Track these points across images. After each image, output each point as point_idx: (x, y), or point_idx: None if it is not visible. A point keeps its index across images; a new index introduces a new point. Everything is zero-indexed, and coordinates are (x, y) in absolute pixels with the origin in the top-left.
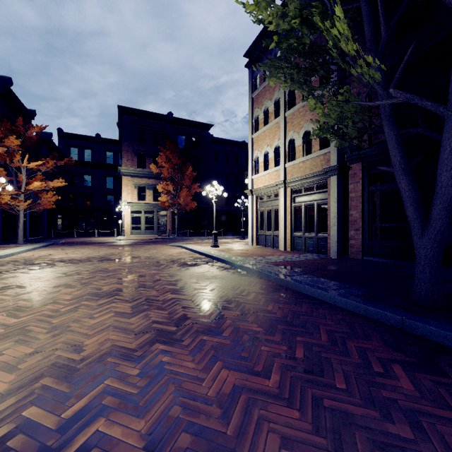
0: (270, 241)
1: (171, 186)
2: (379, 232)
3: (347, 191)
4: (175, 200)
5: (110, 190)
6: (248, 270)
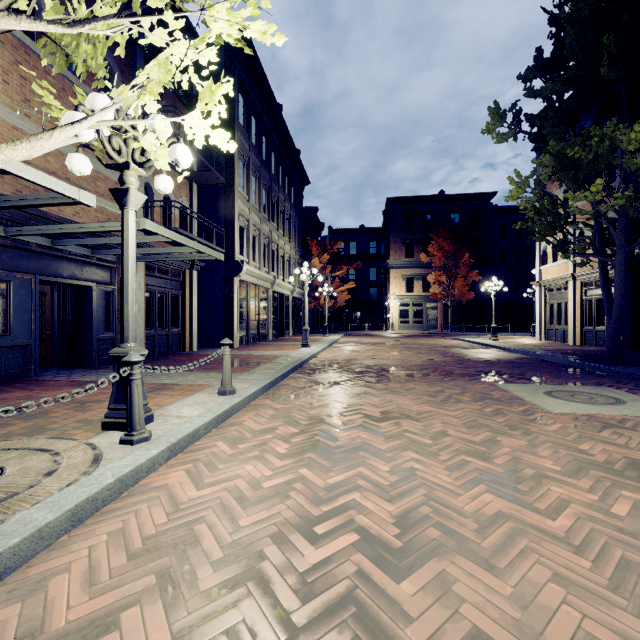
0: (559, 336)
1: (444, 275)
2: None
3: None
4: (448, 292)
5: (373, 282)
6: (515, 351)
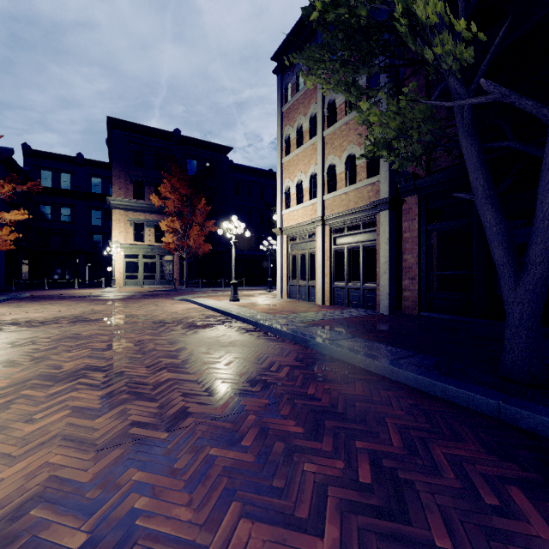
0: (304, 294)
1: (179, 223)
2: (436, 282)
3: (400, 231)
4: (183, 242)
5: (97, 227)
6: (278, 332)
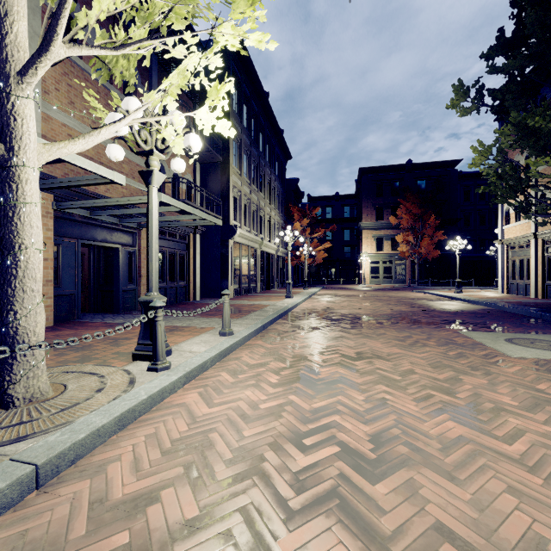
0: (521, 290)
1: (411, 236)
2: None
3: None
4: (415, 250)
5: (347, 242)
6: (478, 303)
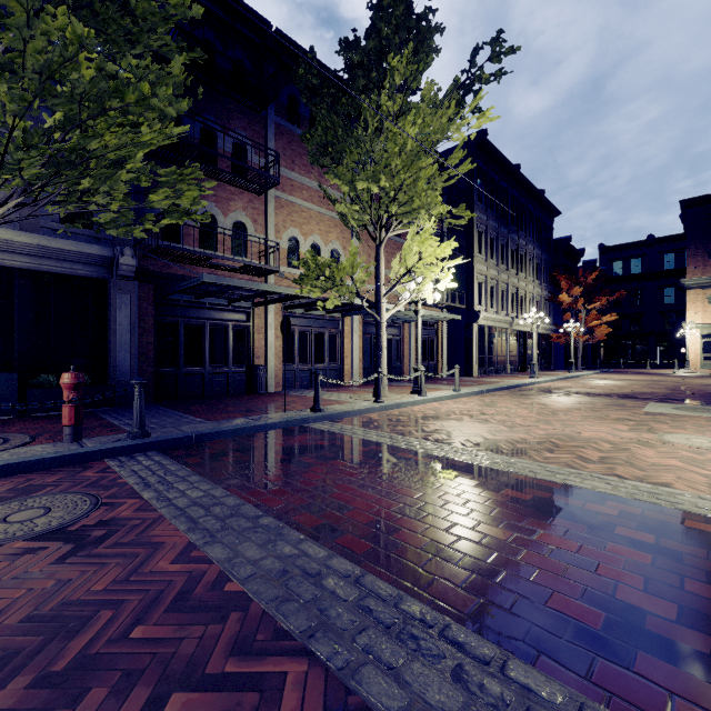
0: None
1: None
2: None
3: None
4: None
5: (669, 306)
6: None
